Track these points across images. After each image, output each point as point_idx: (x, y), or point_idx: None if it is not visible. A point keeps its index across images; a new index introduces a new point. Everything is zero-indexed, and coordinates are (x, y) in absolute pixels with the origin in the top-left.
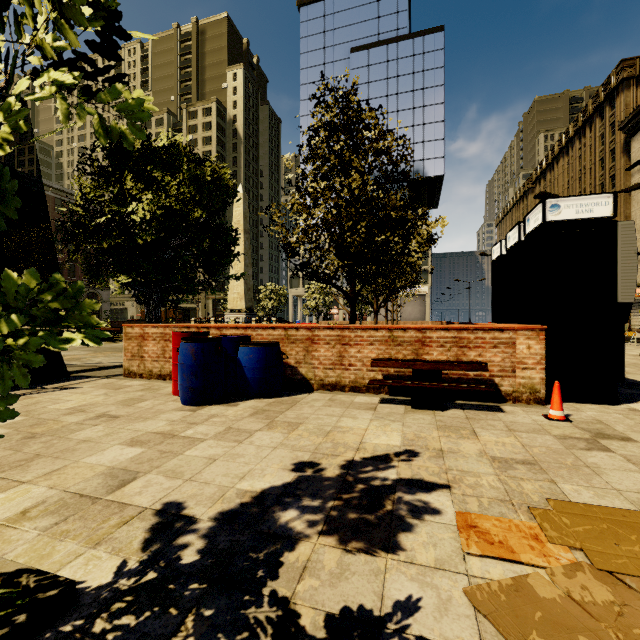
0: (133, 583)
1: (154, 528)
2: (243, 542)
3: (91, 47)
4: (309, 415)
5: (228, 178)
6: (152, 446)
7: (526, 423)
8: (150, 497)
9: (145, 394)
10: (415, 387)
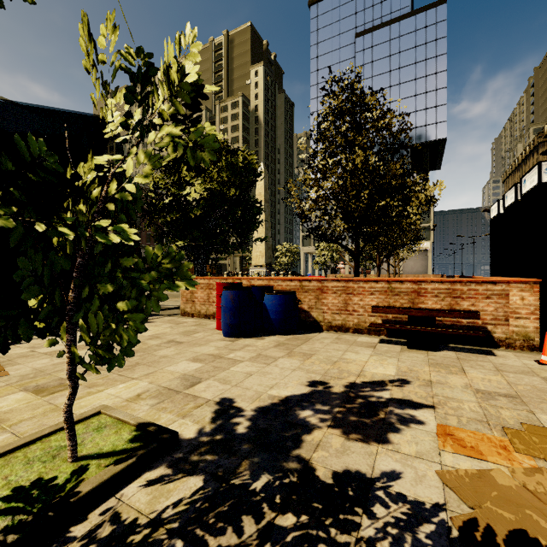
0: (209, 439)
1: (217, 411)
2: (275, 426)
3: (185, 107)
4: (319, 349)
5: (255, 162)
6: (208, 363)
7: (516, 366)
8: (211, 394)
9: (197, 328)
10: (410, 330)
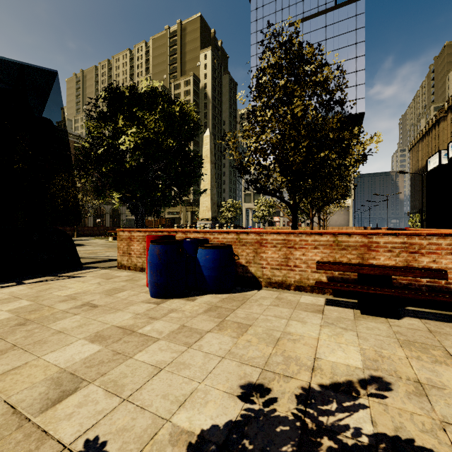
0: None
1: None
2: None
3: None
4: (258, 315)
5: (193, 114)
6: (109, 344)
7: None
8: (77, 426)
9: (126, 284)
10: (365, 293)
